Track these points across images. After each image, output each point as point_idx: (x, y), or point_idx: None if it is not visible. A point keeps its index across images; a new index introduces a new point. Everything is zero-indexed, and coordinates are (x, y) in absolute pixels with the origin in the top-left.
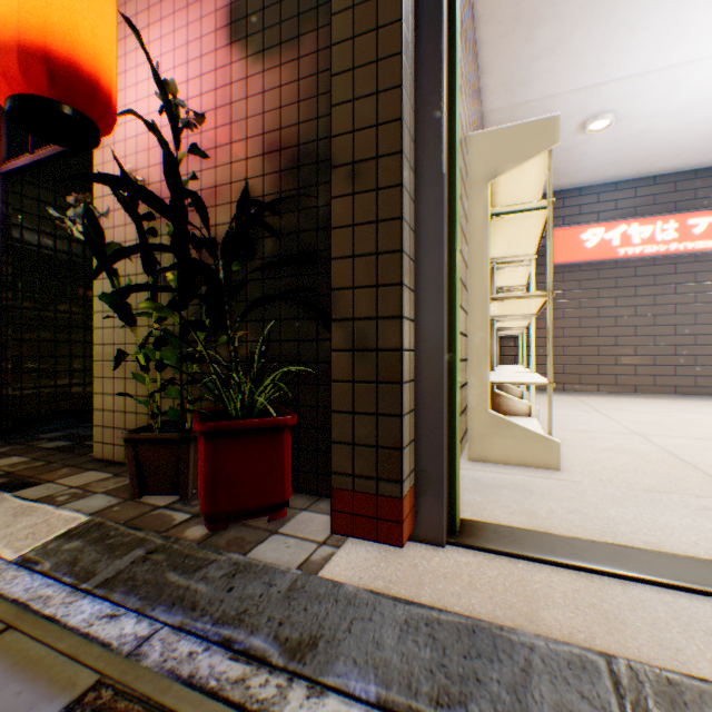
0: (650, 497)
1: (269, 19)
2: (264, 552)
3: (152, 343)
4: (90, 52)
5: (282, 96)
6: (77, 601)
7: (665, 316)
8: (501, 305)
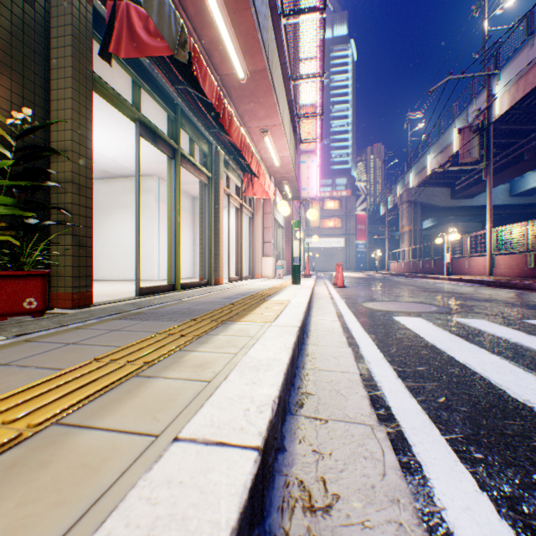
0: None
1: None
2: None
3: None
4: None
5: None
6: (70, 326)
7: None
8: None
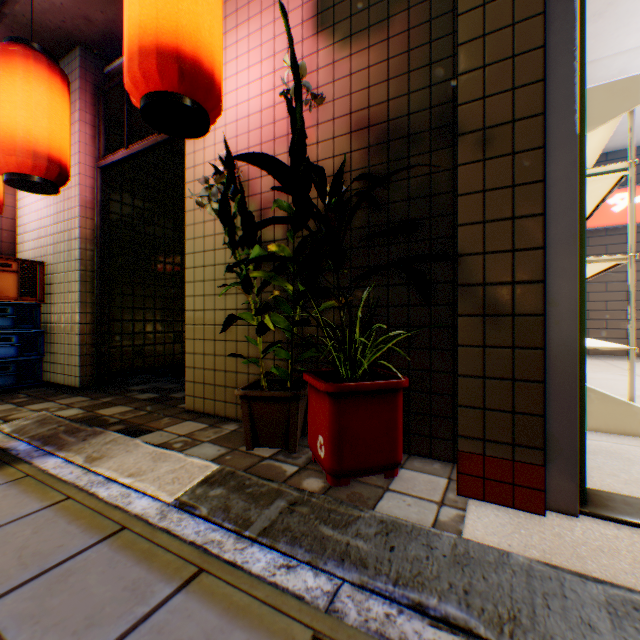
0: None
1: (356, 5)
2: (388, 509)
3: (240, 309)
4: (208, 50)
5: (369, 76)
6: (247, 548)
7: None
8: None
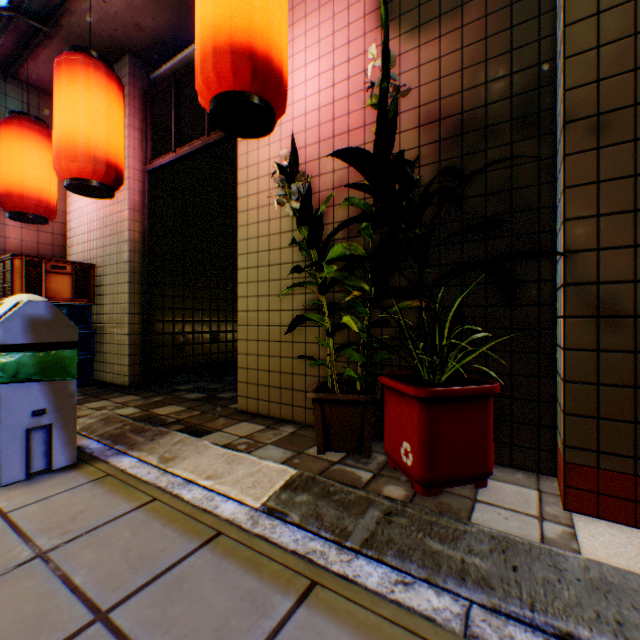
0: None
1: None
2: (485, 522)
3: (296, 309)
4: (277, 48)
5: (440, 67)
6: (353, 560)
7: None
8: None
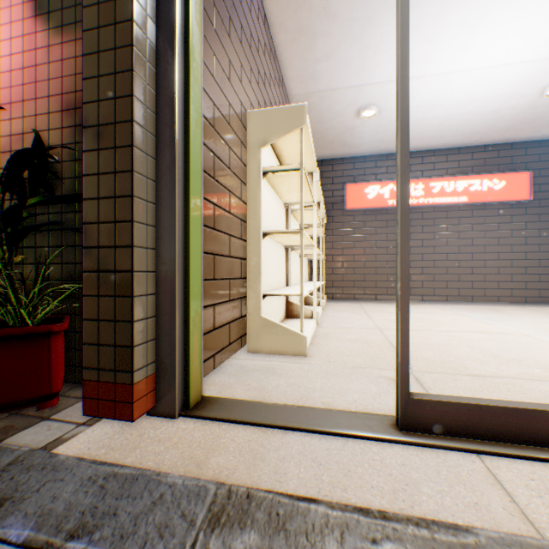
0: (351, 372)
1: (68, 1)
2: (23, 436)
3: None
4: None
5: (77, 65)
6: None
7: (417, 248)
8: (281, 238)
